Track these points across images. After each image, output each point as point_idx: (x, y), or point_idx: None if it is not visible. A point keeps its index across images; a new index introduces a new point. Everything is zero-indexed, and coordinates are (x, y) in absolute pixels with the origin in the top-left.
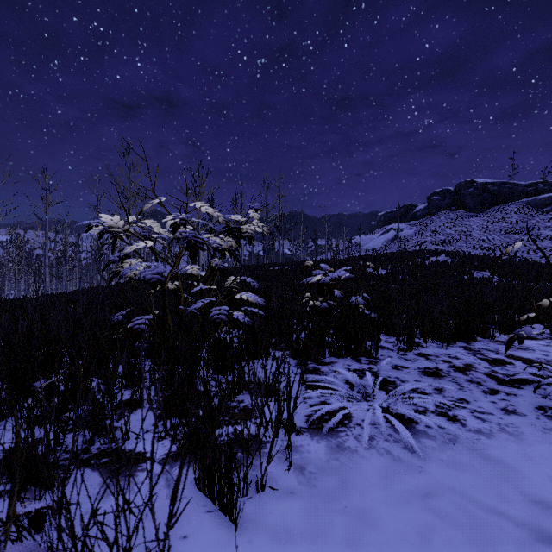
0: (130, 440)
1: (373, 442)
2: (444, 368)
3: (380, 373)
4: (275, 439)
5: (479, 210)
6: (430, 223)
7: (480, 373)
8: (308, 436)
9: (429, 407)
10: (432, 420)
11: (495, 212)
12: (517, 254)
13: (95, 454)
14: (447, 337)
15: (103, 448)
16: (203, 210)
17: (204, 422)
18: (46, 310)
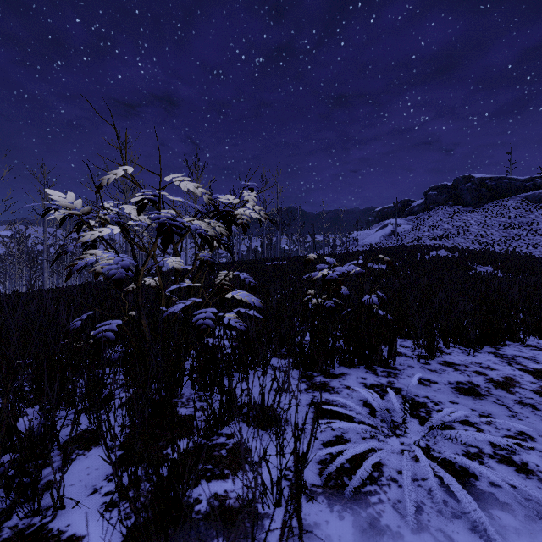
0: (66, 509)
1: (422, 517)
2: (481, 383)
3: (404, 390)
4: (277, 510)
5: (476, 205)
6: (428, 218)
7: (529, 391)
8: (324, 504)
9: (483, 447)
10: (501, 476)
11: (493, 207)
12: (516, 248)
13: (4, 541)
14: (474, 342)
15: (21, 527)
16: (183, 187)
17: (172, 486)
18: (6, 310)
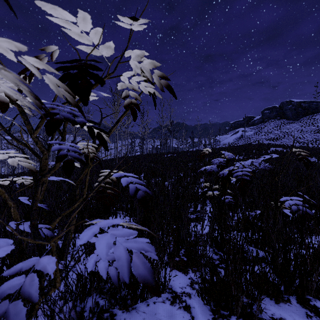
0: None
1: None
2: None
3: None
4: None
5: (295, 118)
6: (264, 127)
7: None
8: None
9: None
10: None
11: (306, 120)
12: None
13: None
14: None
15: None
16: None
17: None
18: None
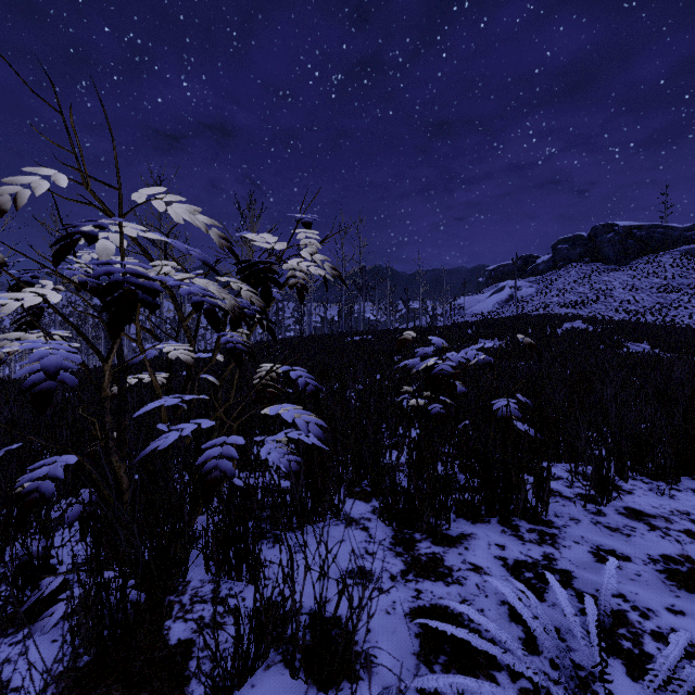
0: None
1: None
2: None
3: (577, 576)
4: None
5: (621, 261)
6: (557, 280)
7: None
8: None
9: None
10: None
11: (643, 264)
12: (676, 319)
13: None
14: (672, 475)
15: None
16: (176, 217)
17: None
18: None
